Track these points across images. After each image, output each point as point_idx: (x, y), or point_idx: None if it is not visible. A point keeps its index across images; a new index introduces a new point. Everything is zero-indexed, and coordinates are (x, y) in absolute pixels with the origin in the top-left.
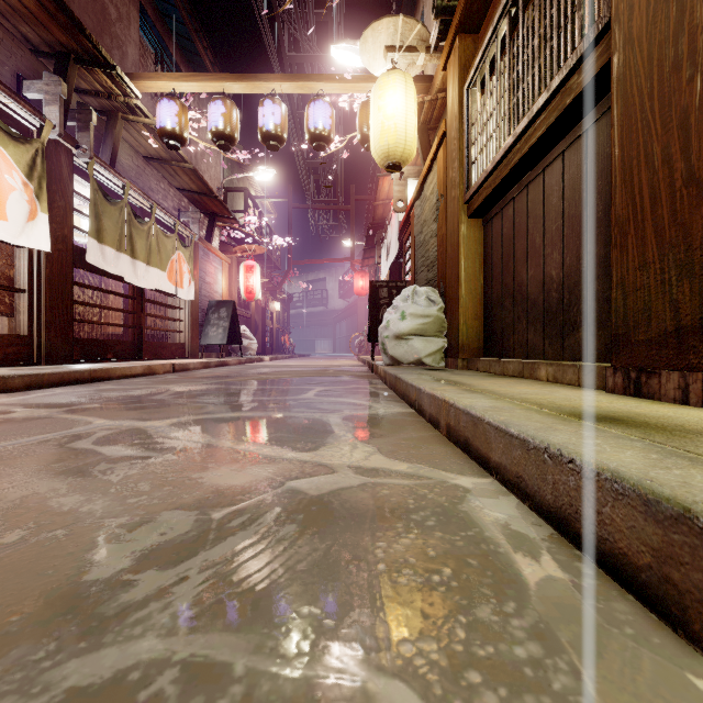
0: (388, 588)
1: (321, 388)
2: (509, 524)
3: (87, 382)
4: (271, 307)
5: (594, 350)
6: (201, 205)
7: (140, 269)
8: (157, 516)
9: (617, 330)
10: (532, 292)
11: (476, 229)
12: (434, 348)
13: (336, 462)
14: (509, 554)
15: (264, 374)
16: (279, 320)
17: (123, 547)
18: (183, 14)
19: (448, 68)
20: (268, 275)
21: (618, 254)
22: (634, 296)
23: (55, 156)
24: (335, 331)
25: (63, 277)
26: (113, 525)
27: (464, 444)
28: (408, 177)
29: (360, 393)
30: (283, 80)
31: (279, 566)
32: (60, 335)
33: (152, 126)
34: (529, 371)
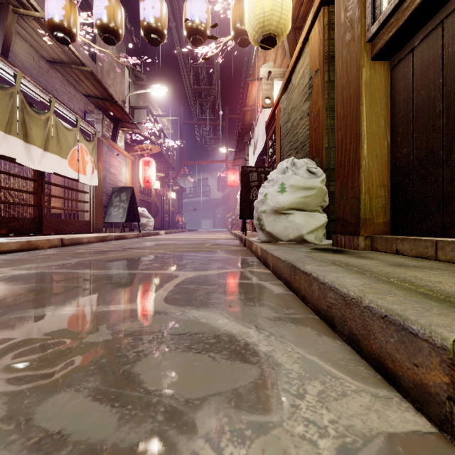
0: None
1: (186, 274)
2: None
3: None
4: (168, 195)
5: None
6: (107, 112)
7: (35, 153)
8: None
9: None
10: None
11: (381, 73)
12: (317, 224)
13: None
14: None
15: (144, 248)
16: (174, 205)
17: None
18: None
19: None
20: (165, 172)
21: None
22: None
23: None
24: (215, 213)
25: None
26: None
27: None
28: (274, 77)
29: (238, 290)
30: None
31: None
32: None
33: (44, 23)
34: None
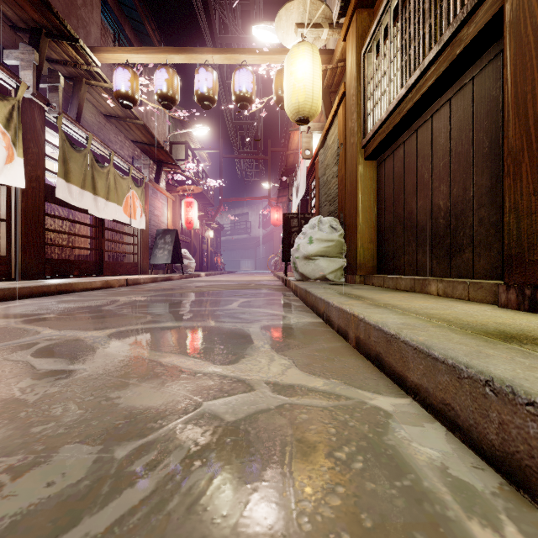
0: None
1: (244, 299)
2: (446, 467)
3: (53, 294)
4: (207, 234)
5: (480, 269)
6: (151, 154)
7: (100, 204)
8: (54, 454)
9: (510, 250)
10: (421, 220)
11: (371, 169)
12: (336, 267)
13: (254, 378)
14: (462, 521)
15: (199, 287)
16: (213, 244)
17: None
18: (136, 2)
19: (348, 38)
20: (204, 209)
21: (511, 181)
22: (528, 219)
23: (29, 111)
24: (256, 253)
25: (36, 209)
26: None
27: (375, 358)
28: (313, 131)
29: (276, 304)
30: (215, 53)
31: None
32: (34, 256)
33: (110, 90)
34: (421, 287)
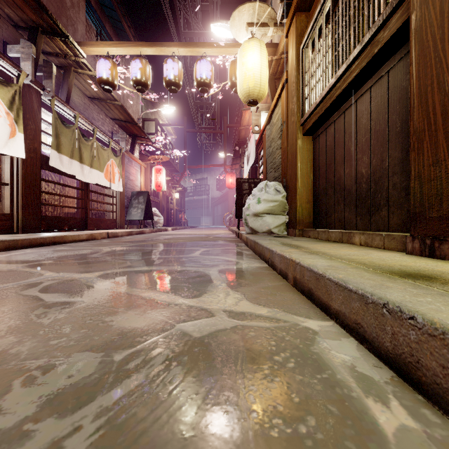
0: (260, 440)
1: (204, 249)
2: (354, 366)
3: (48, 245)
4: (173, 195)
5: (394, 224)
6: (127, 130)
7: (86, 170)
8: (70, 358)
9: (415, 209)
10: (347, 184)
11: (308, 142)
12: (279, 222)
13: (214, 307)
14: (361, 399)
15: (167, 239)
16: (178, 204)
17: (33, 391)
18: (115, 4)
19: (289, 36)
20: (171, 175)
21: (416, 155)
22: (428, 184)
23: (28, 95)
24: (214, 211)
25: (34, 175)
26: (32, 367)
27: (307, 292)
28: (261, 110)
29: (231, 253)
30: (180, 46)
31: (164, 413)
32: (32, 214)
33: (93, 77)
34: (347, 238)
